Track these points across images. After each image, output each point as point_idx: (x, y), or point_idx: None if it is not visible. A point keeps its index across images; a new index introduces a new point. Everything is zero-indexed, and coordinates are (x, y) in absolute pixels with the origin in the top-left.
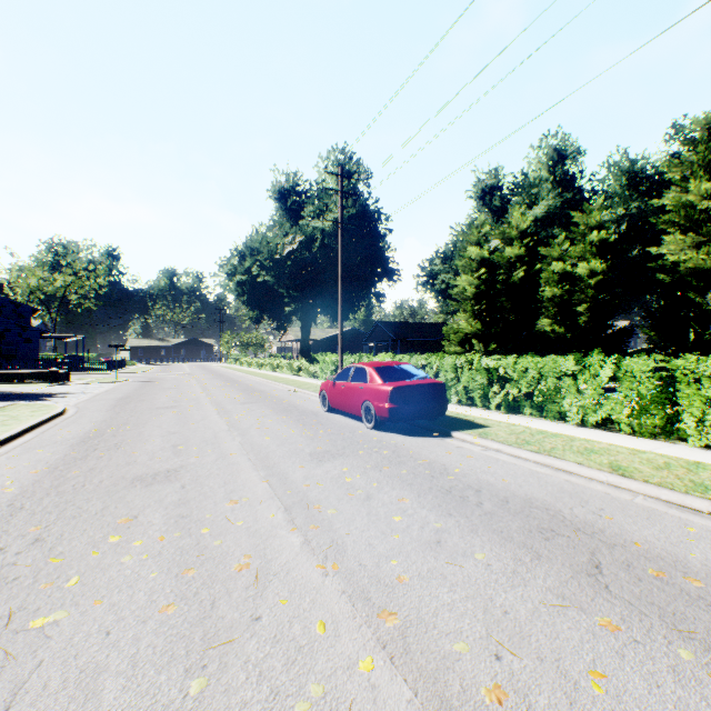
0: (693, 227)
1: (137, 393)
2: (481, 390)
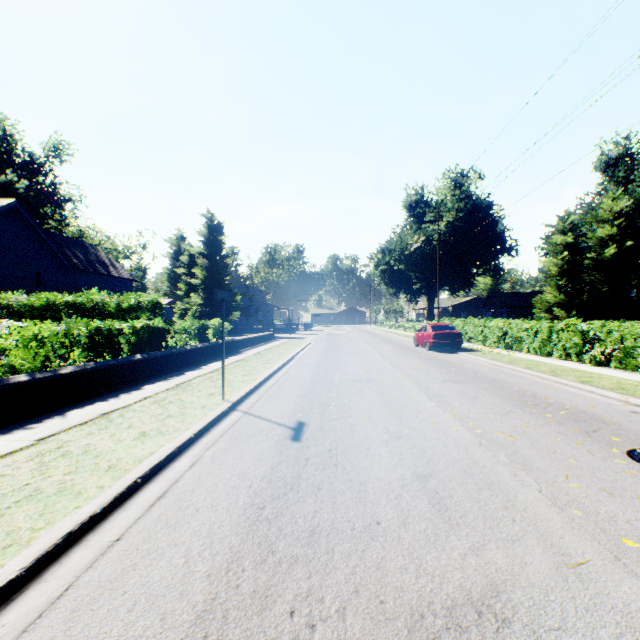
0: None
1: (331, 338)
2: (497, 339)
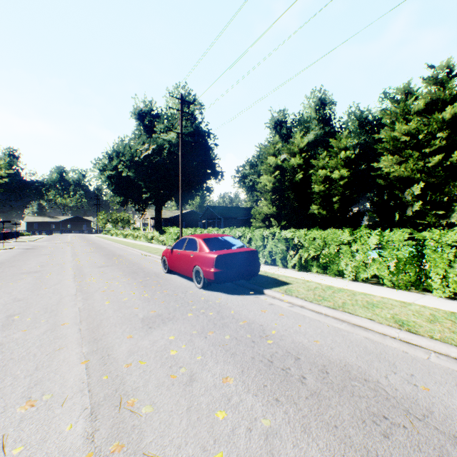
0: (397, 151)
1: (12, 259)
2: (281, 254)
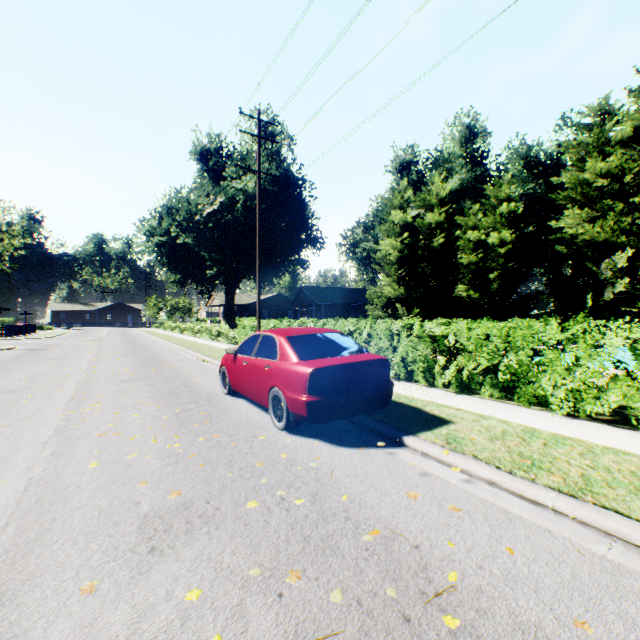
0: (588, 203)
1: None
2: (424, 362)
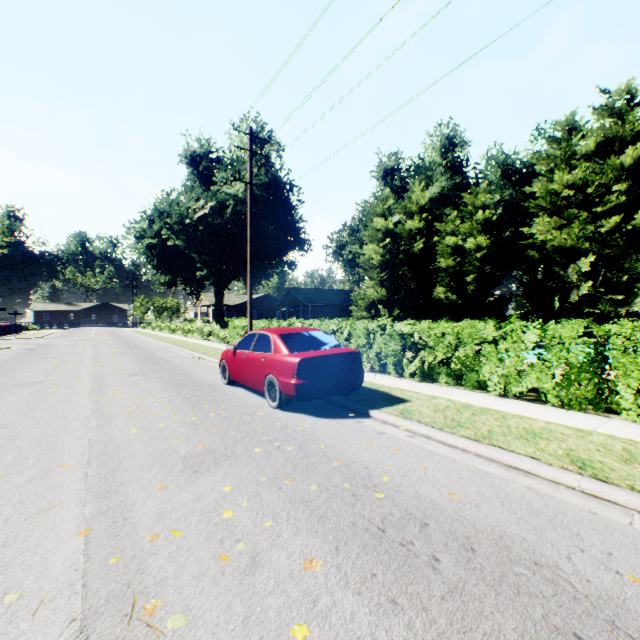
0: (557, 211)
1: (4, 365)
2: (395, 357)
